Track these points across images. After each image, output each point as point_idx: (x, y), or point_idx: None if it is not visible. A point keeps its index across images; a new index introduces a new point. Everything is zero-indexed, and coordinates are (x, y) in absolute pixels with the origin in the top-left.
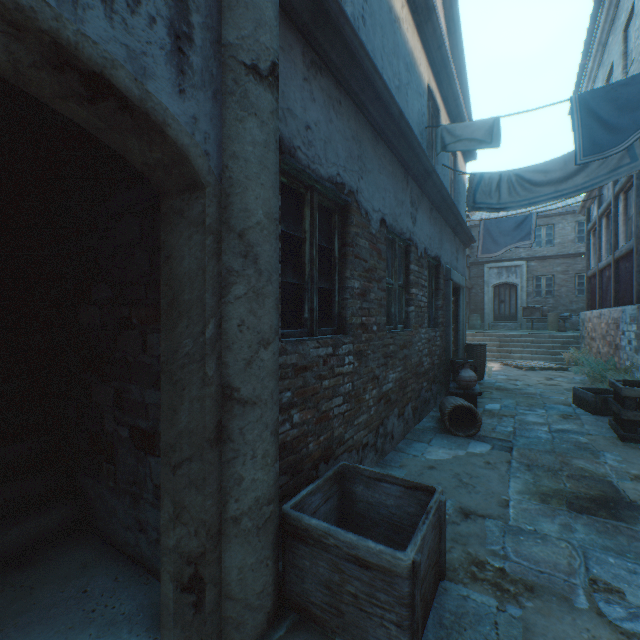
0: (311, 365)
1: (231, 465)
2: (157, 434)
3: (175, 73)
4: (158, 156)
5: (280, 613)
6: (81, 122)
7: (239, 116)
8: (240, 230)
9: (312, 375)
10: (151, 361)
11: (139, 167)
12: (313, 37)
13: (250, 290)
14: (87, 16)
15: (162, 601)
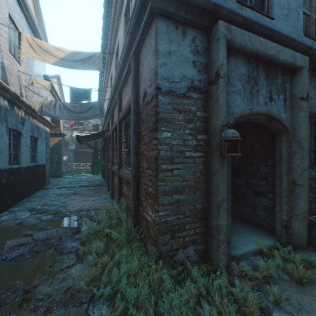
0: (312, 178)
1: (294, 200)
2: (263, 192)
3: (283, 109)
4: (278, 127)
5: (308, 246)
6: (264, 125)
7: (297, 111)
8: (297, 141)
9: (312, 182)
10: (261, 173)
11: (272, 130)
12: (313, 68)
13: (300, 156)
14: (272, 108)
15: (275, 229)
